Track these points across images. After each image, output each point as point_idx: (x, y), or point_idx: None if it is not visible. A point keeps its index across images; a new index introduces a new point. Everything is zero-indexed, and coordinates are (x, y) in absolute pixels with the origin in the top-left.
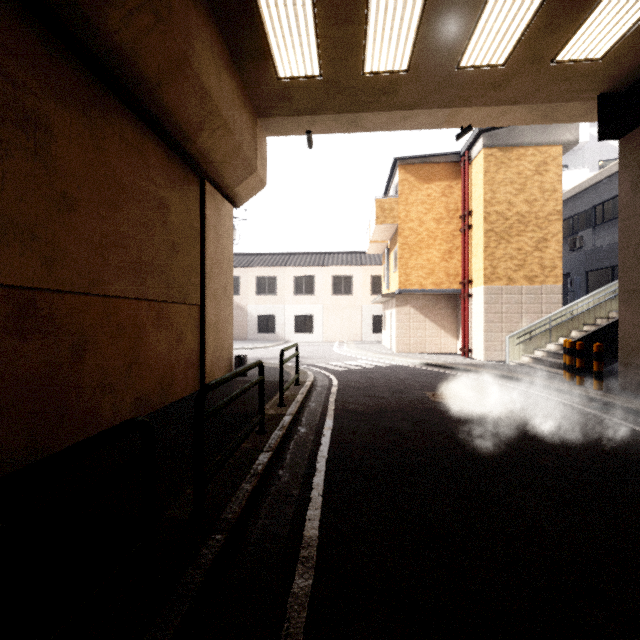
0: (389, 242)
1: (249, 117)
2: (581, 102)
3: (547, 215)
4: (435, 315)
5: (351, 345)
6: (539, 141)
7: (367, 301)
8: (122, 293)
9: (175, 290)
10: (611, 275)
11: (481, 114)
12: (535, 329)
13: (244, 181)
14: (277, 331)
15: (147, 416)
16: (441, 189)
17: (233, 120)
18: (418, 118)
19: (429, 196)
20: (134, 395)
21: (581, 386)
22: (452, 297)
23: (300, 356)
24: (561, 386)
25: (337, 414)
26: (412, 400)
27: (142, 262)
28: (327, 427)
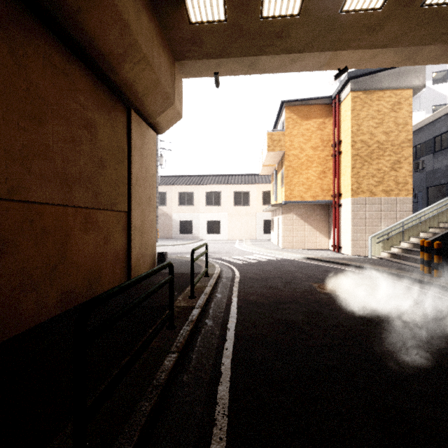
0: (277, 166)
1: (167, 58)
2: (439, 45)
3: (400, 143)
4: (312, 220)
5: (248, 242)
6: (394, 86)
7: (260, 210)
8: (46, 200)
9: (103, 199)
10: (447, 189)
11: (356, 57)
12: (392, 231)
13: (164, 112)
14: (194, 232)
15: (73, 308)
16: (317, 124)
17: (152, 56)
18: (304, 61)
19: (308, 130)
20: (60, 291)
21: (439, 278)
22: (325, 206)
23: (210, 251)
24: (423, 278)
25: (240, 305)
26: (302, 291)
27: (69, 173)
28: (231, 320)
